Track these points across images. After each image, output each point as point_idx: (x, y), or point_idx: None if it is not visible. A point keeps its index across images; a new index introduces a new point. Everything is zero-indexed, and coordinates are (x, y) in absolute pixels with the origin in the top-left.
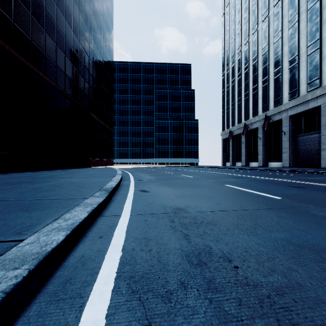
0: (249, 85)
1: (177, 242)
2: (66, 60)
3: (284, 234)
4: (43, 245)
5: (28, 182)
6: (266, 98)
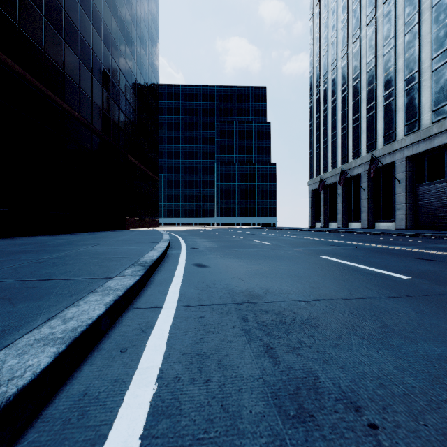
0: (348, 114)
1: (255, 362)
2: (94, 81)
3: (439, 347)
4: (4, 379)
5: (33, 251)
6: (372, 133)
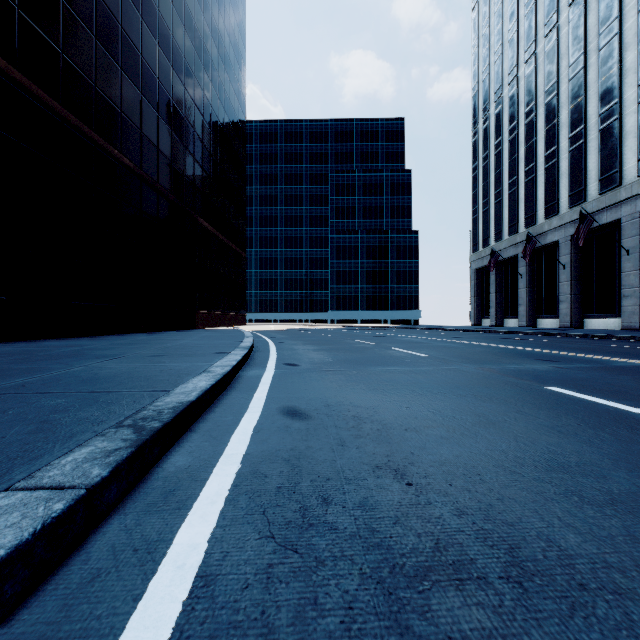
0: (537, 149)
1: None
2: (144, 103)
3: None
4: None
5: None
6: (578, 175)
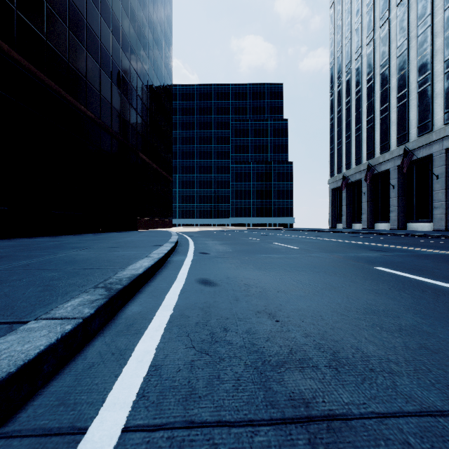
0: (375, 105)
1: None
2: (102, 74)
3: None
4: None
5: None
6: (403, 123)
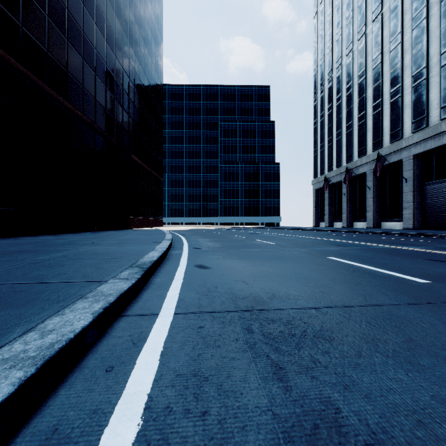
0: (354, 112)
1: (262, 388)
2: (97, 80)
3: None
4: None
5: (32, 251)
6: (378, 130)
